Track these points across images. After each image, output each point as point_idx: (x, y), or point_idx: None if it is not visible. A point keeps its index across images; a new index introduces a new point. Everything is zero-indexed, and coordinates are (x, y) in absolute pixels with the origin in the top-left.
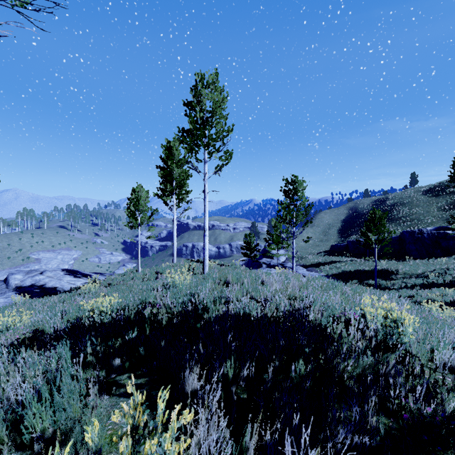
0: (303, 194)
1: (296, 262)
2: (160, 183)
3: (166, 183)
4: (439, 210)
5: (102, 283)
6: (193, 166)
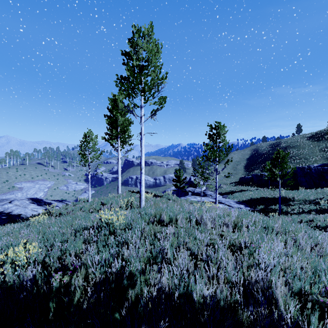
0: (225, 137)
1: (214, 191)
2: (107, 129)
3: (112, 129)
4: (320, 151)
5: (57, 212)
6: (129, 109)
